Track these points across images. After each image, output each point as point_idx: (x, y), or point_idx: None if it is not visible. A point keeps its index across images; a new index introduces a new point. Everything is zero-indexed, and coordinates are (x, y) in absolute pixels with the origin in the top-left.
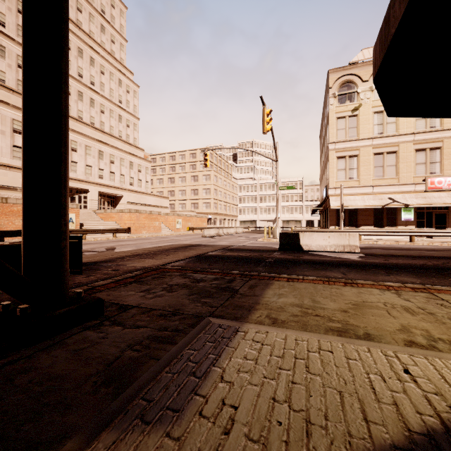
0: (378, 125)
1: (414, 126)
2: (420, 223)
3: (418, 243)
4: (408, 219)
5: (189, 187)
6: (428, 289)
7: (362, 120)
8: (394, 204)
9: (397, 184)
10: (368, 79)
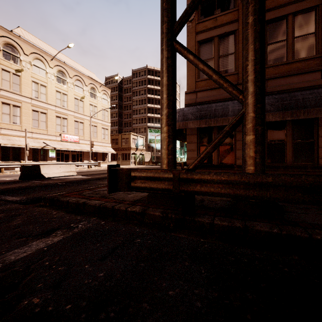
0: (35, 91)
1: (55, 101)
2: (58, 159)
3: None
4: (53, 156)
5: None
6: None
7: (24, 82)
8: (49, 147)
9: (47, 134)
10: (29, 55)
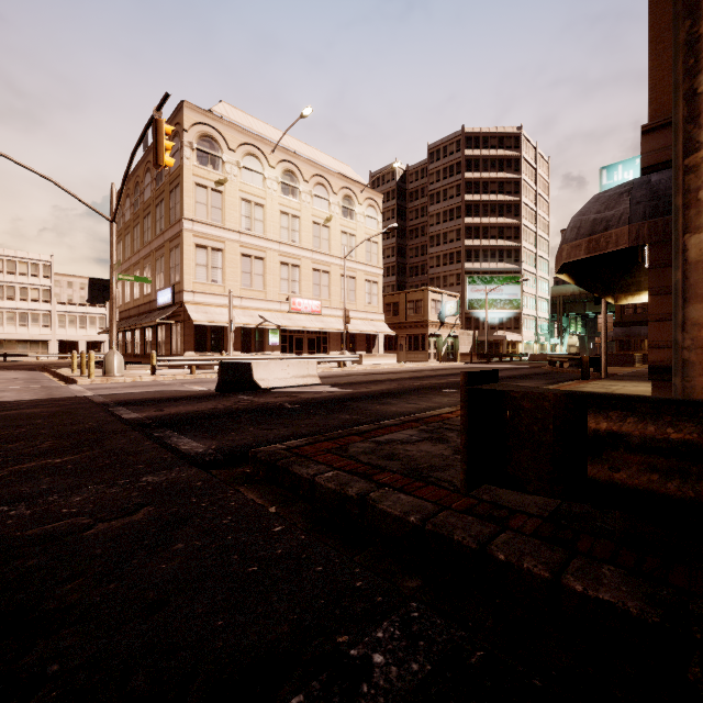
0: (247, 218)
1: (279, 234)
2: (284, 348)
3: None
4: (275, 343)
5: None
6: None
7: (229, 202)
8: (269, 324)
9: (266, 299)
10: (236, 150)
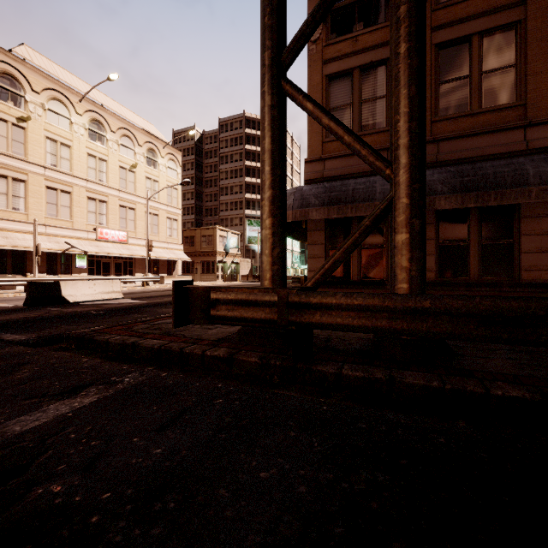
0: (52, 155)
1: (87, 173)
2: (91, 271)
3: None
4: (82, 266)
5: None
6: None
7: (32, 138)
8: (76, 250)
9: (73, 228)
10: (40, 93)
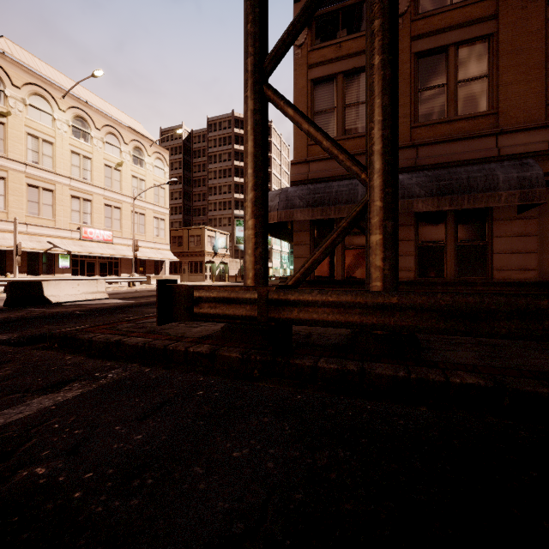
0: (34, 152)
1: (70, 170)
2: (75, 271)
3: None
4: (66, 266)
5: None
6: None
7: (12, 134)
8: (59, 250)
9: (55, 227)
10: (21, 88)
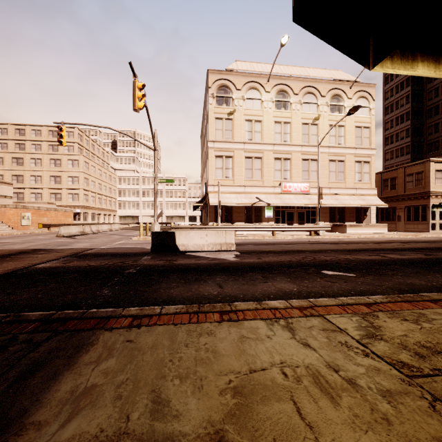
0: (249, 132)
1: (273, 138)
2: (277, 220)
3: (278, 237)
4: (269, 216)
5: (47, 172)
6: (315, 307)
7: (236, 124)
8: (261, 203)
9: (262, 185)
10: (241, 89)
